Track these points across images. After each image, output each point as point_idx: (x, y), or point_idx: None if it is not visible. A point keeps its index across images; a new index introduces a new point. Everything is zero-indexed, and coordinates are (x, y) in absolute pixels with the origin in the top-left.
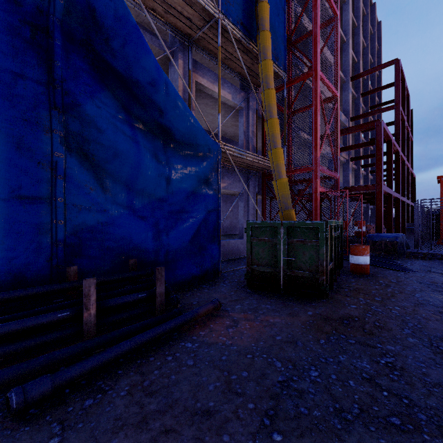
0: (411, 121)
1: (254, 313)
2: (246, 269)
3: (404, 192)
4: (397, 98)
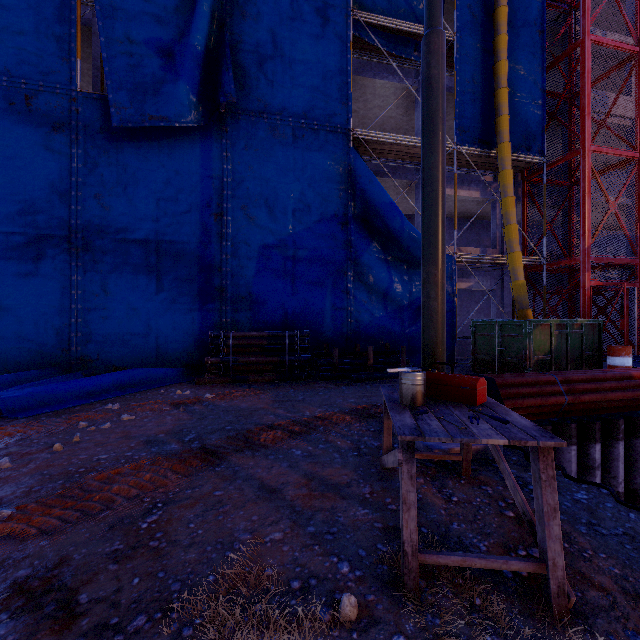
0: None
1: None
2: None
3: None
4: None
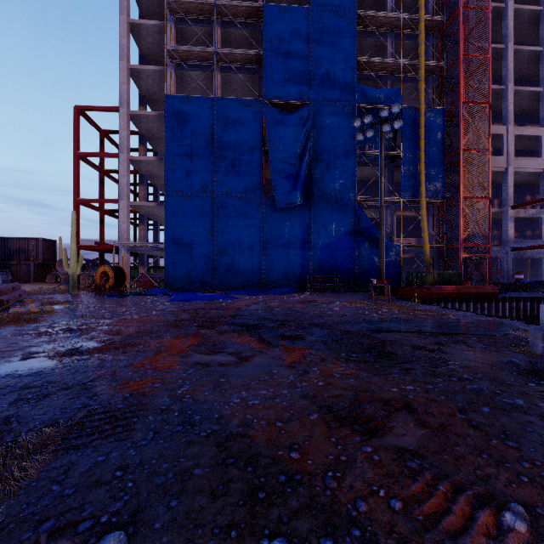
0: None
1: None
2: None
3: None
4: None
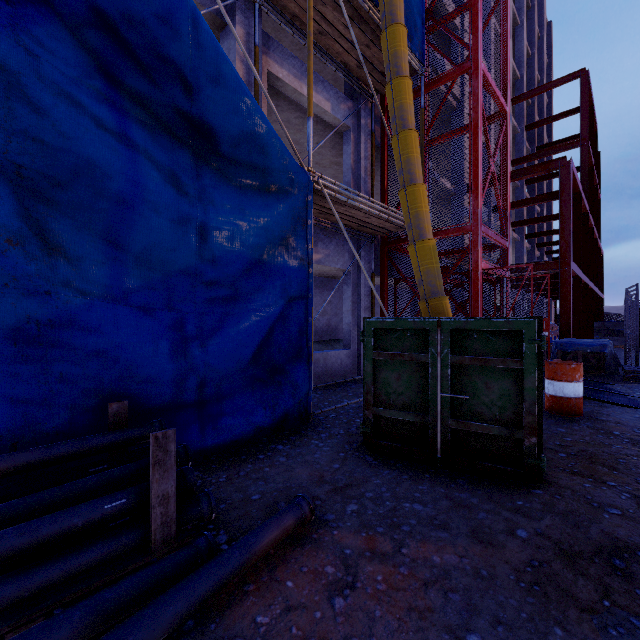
0: (598, 169)
1: (390, 533)
2: (357, 405)
3: (592, 275)
4: (584, 130)
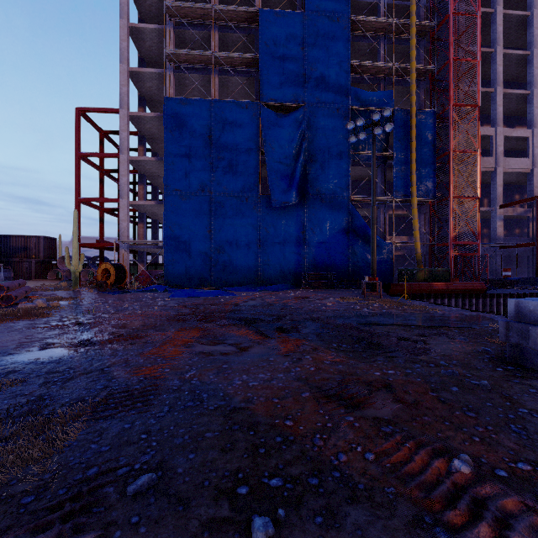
0: None
1: None
2: None
3: None
4: None
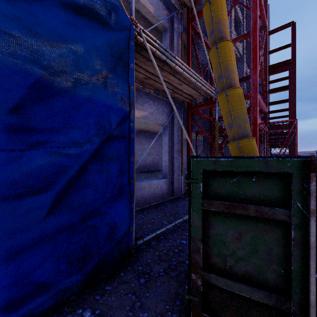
0: None
1: None
2: (174, 228)
3: None
4: (293, 55)
